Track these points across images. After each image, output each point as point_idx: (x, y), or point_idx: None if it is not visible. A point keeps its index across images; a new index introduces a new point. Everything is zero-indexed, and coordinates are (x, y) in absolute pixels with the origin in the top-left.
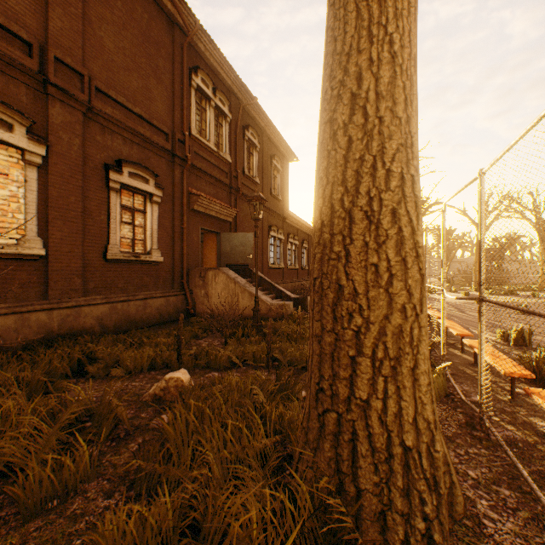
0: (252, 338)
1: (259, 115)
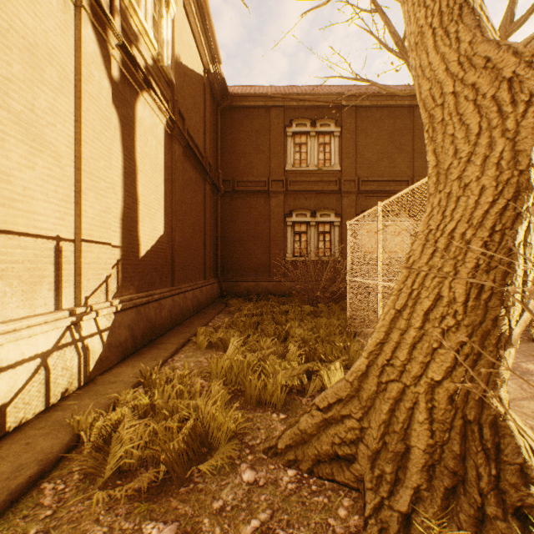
0: None
1: None
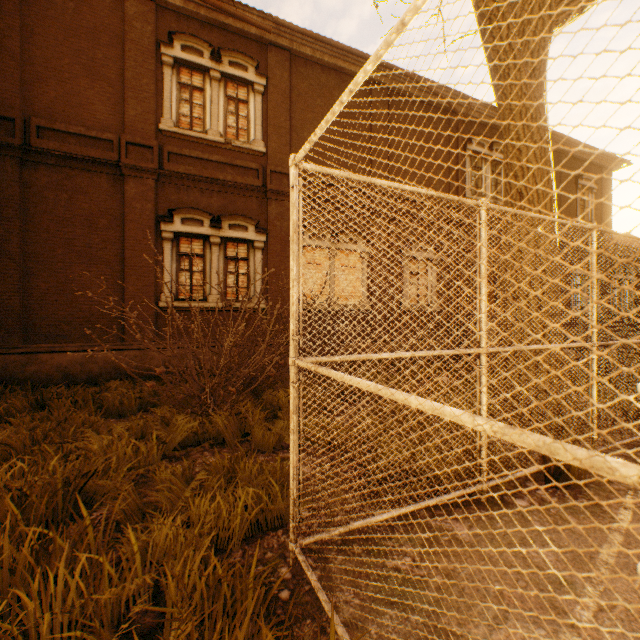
0: None
1: (552, 139)
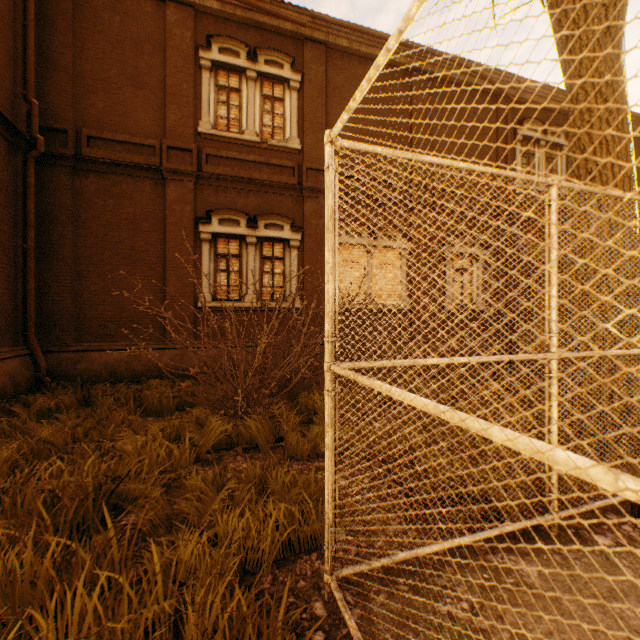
0: None
1: None
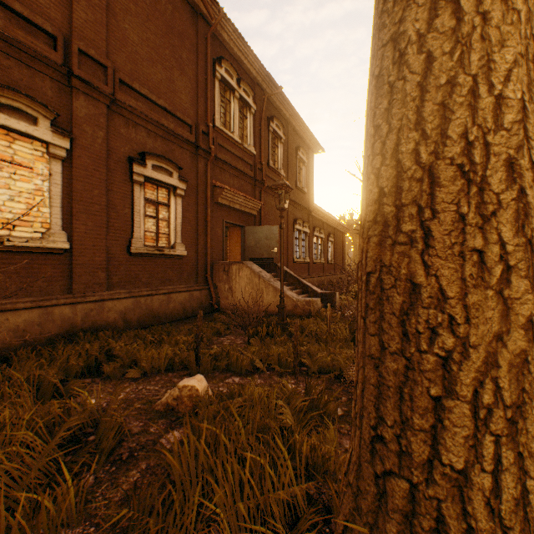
0: (277, 338)
1: (284, 105)
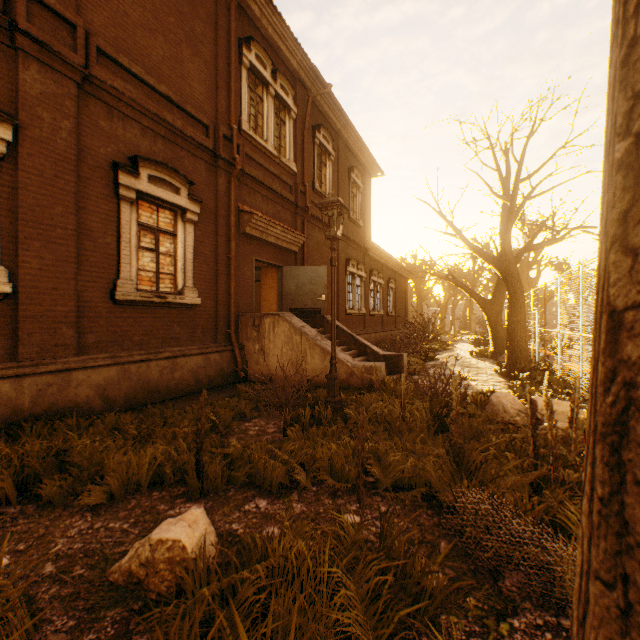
0: (327, 427)
1: (333, 112)
